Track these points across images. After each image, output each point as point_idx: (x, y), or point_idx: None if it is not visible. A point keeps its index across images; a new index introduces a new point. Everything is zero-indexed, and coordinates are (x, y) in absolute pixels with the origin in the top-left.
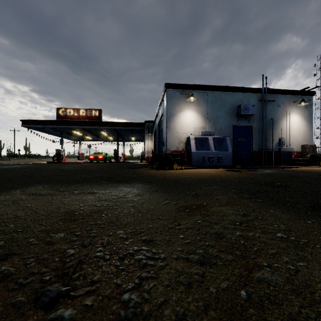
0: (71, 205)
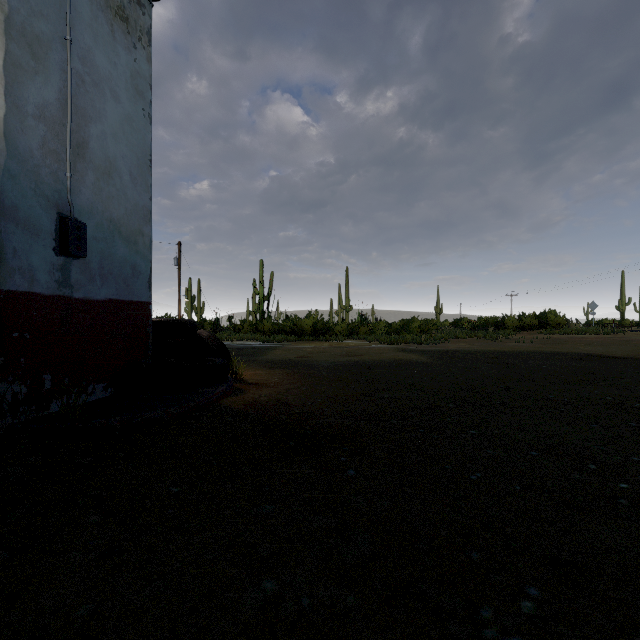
0: (366, 356)
